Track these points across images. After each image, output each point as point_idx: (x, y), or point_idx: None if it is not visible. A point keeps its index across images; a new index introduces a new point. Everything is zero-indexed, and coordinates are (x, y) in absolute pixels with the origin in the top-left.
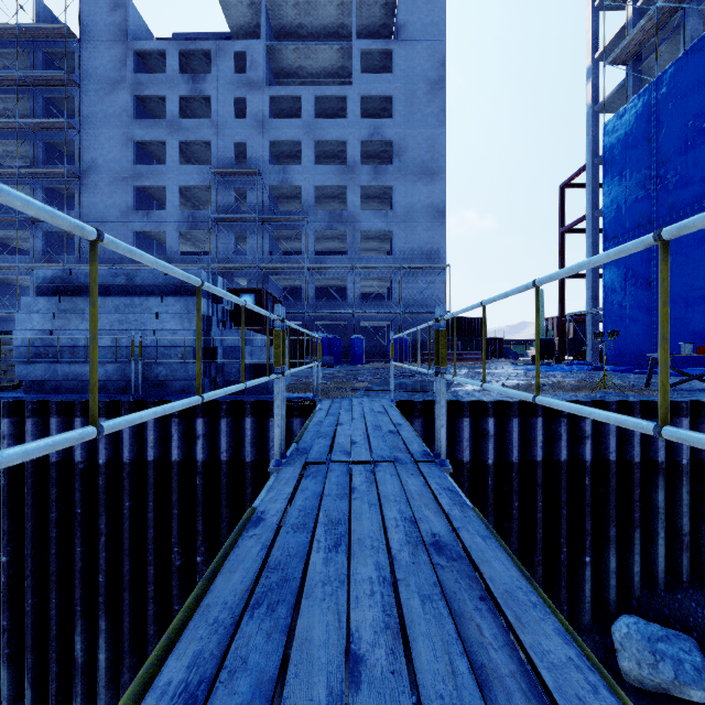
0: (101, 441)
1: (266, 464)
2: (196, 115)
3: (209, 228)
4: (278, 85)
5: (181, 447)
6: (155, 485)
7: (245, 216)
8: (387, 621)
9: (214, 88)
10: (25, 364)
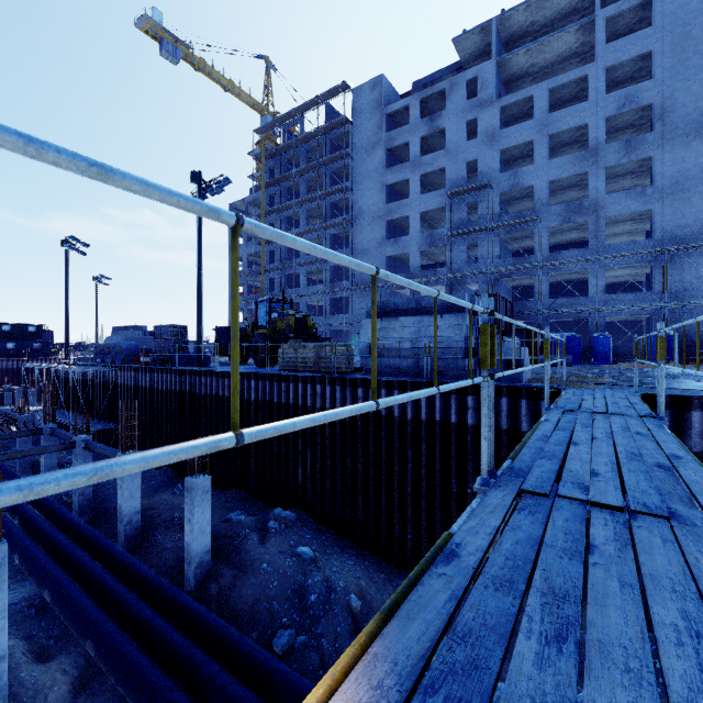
0: (409, 405)
1: (518, 433)
2: (432, 147)
3: (445, 244)
4: (507, 91)
5: (456, 414)
6: (440, 437)
7: (476, 227)
8: (607, 436)
9: (448, 121)
10: (365, 358)
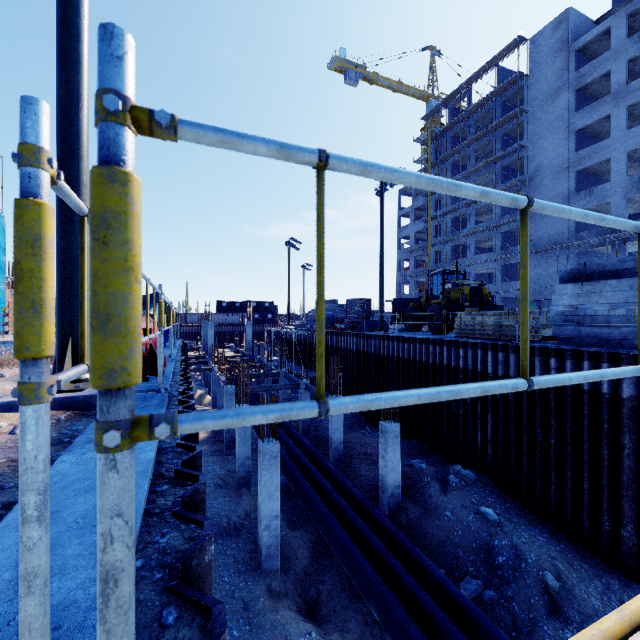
0: (624, 381)
1: None
2: None
3: None
4: None
5: None
6: None
7: None
8: None
9: None
10: (558, 326)
